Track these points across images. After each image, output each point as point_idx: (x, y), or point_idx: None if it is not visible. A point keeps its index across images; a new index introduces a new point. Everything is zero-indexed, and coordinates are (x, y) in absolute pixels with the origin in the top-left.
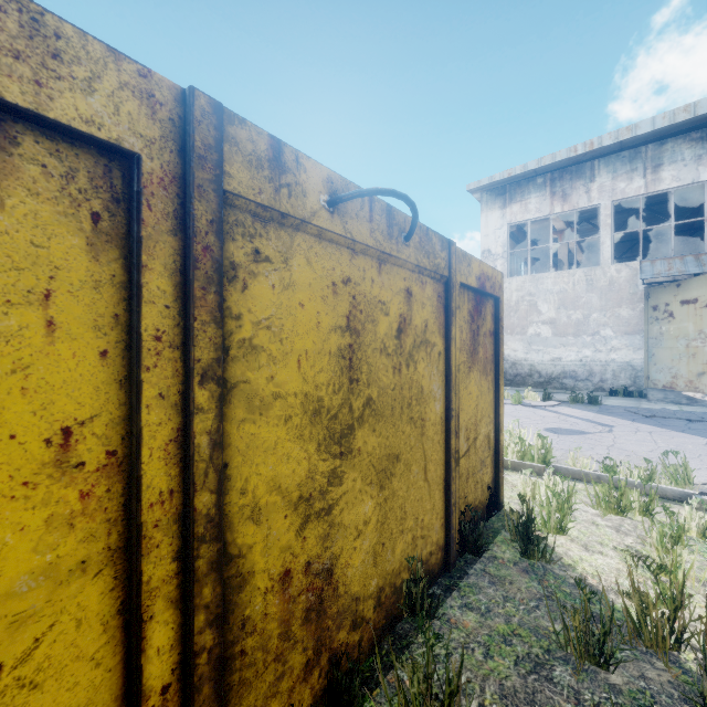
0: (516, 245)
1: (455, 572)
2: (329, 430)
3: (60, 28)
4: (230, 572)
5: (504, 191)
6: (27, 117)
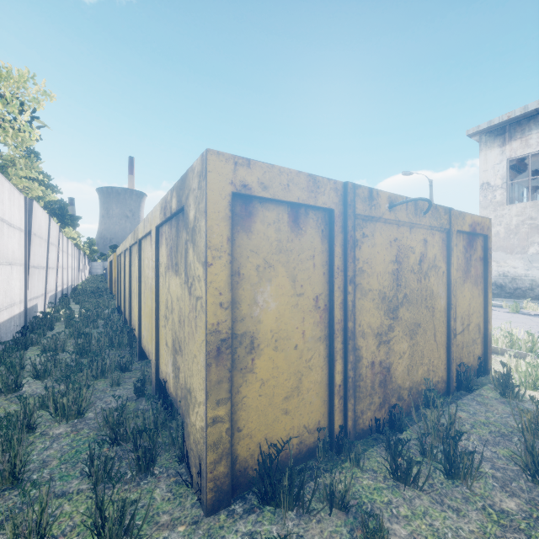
0: (517, 174)
1: (453, 397)
2: (388, 306)
3: (319, 179)
4: (356, 354)
5: (503, 131)
6: (311, 207)
